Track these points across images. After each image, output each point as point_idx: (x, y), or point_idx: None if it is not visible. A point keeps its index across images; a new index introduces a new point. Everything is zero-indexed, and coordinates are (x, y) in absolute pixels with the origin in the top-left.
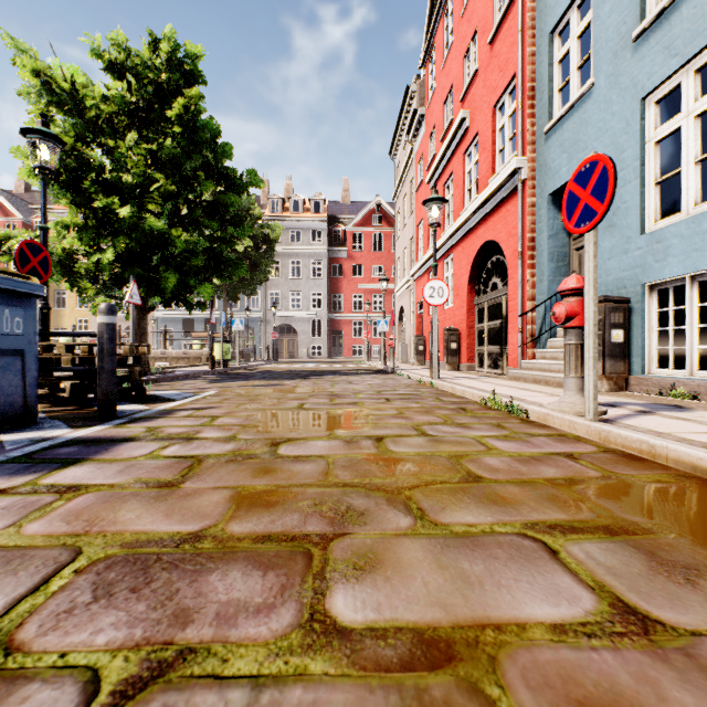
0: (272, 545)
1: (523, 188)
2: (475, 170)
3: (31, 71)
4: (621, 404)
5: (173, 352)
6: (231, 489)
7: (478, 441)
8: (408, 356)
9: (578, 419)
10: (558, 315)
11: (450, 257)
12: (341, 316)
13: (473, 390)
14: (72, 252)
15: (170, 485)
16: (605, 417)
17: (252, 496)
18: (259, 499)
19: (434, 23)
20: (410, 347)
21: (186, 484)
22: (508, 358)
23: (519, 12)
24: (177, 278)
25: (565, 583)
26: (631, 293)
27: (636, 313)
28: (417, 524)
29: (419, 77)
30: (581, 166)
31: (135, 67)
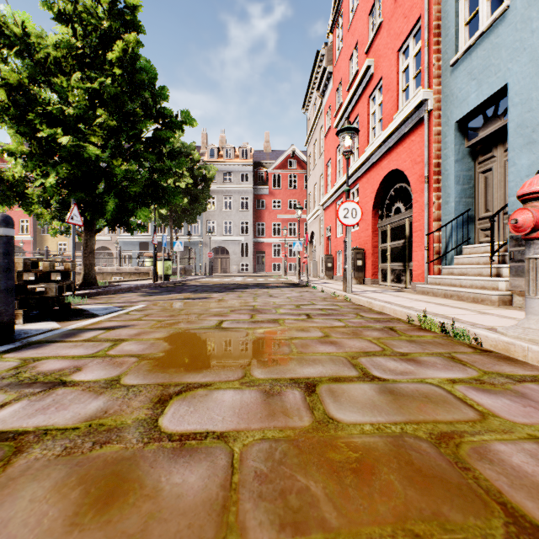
0: None
1: (428, 118)
2: (379, 111)
3: None
4: None
5: (127, 269)
6: None
7: (451, 393)
8: (318, 271)
9: None
10: (522, 223)
11: (355, 188)
12: (264, 240)
13: (394, 306)
14: (23, 179)
15: None
16: None
17: None
18: None
19: None
20: (319, 264)
21: None
22: (413, 273)
23: None
24: (116, 203)
25: None
26: None
27: None
28: None
29: (326, 45)
30: None
31: (79, 15)
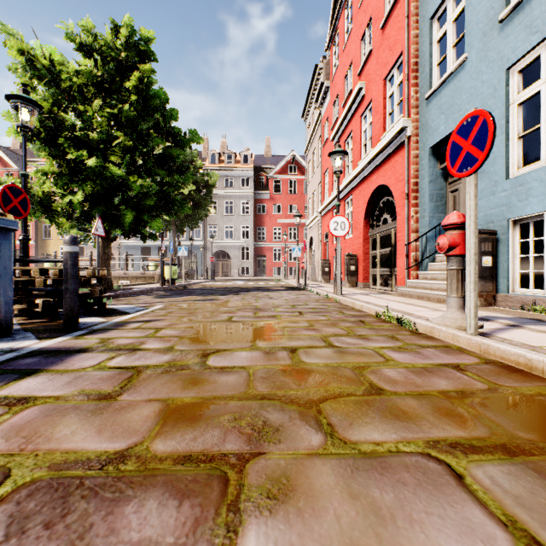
0: (191, 467)
1: (408, 143)
2: (370, 129)
3: (17, 50)
4: (492, 318)
5: (133, 273)
6: (161, 402)
7: (377, 352)
8: (316, 275)
9: (460, 333)
10: (442, 245)
11: (349, 198)
12: (265, 244)
13: (369, 305)
14: (50, 194)
15: (109, 397)
16: (482, 330)
17: (179, 410)
18: (185, 413)
19: (337, 14)
20: (318, 268)
21: (122, 396)
22: (396, 278)
23: (405, 2)
24: (133, 215)
25: (476, 518)
26: (498, 226)
27: (502, 243)
28: (327, 441)
29: (325, 58)
30: (463, 120)
31: (100, 48)
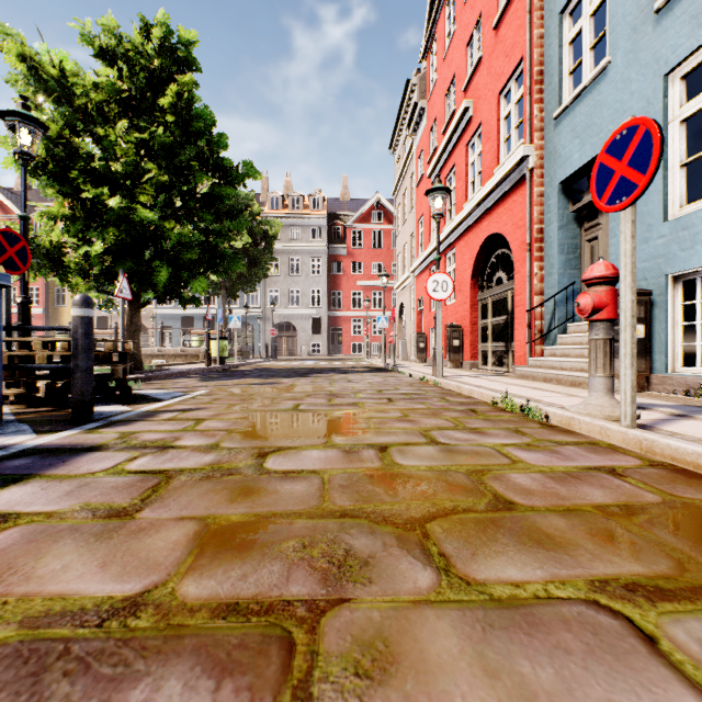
0: (237, 622)
1: (530, 177)
2: (479, 161)
3: (17, 56)
4: (650, 406)
5: (171, 350)
6: (198, 521)
7: (499, 451)
8: (408, 353)
9: (611, 424)
10: (583, 306)
11: (452, 252)
12: (341, 313)
13: (482, 389)
14: (60, 245)
15: (123, 514)
16: (640, 421)
17: (223, 532)
18: (231, 538)
19: (435, 13)
20: (410, 344)
21: (143, 512)
22: (515, 355)
23: None
24: (169, 272)
25: None
26: (652, 285)
27: (659, 306)
28: (441, 582)
29: (419, 71)
30: (616, 133)
31: (126, 53)
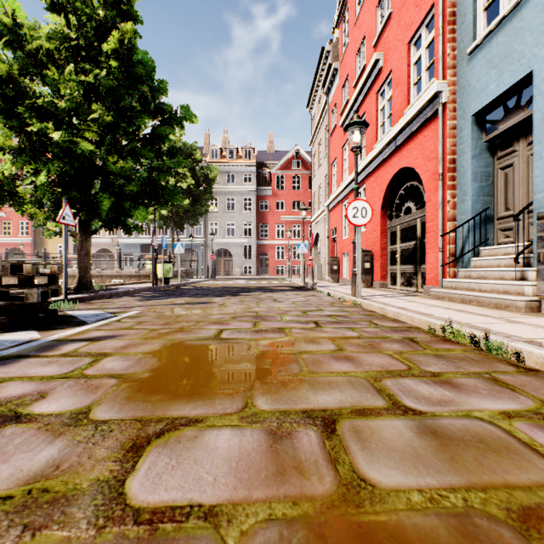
0: None
1: (442, 112)
2: (388, 106)
3: None
4: None
5: (127, 271)
6: None
7: (512, 434)
8: (322, 274)
9: None
10: None
11: (362, 188)
12: (267, 242)
13: (411, 313)
14: (13, 177)
15: None
16: None
17: None
18: None
19: None
20: (324, 267)
21: None
22: (425, 277)
23: None
24: (112, 202)
25: None
26: None
27: None
28: None
29: (332, 42)
30: None
31: (73, 4)
